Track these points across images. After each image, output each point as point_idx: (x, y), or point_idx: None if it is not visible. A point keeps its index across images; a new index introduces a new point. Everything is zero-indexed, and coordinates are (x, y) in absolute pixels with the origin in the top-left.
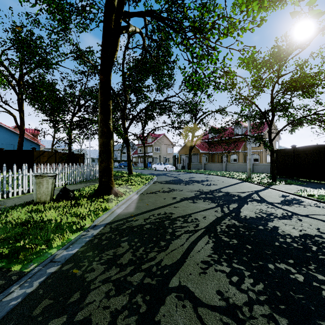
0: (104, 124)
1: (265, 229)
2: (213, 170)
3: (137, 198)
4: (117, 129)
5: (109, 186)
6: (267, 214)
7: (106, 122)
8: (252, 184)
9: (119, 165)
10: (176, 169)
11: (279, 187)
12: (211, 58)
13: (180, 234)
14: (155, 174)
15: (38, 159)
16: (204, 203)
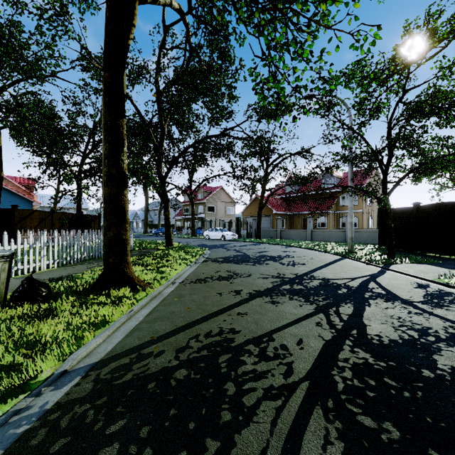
0: (111, 161)
1: (440, 380)
2: (293, 239)
3: (173, 292)
4: (147, 176)
5: (123, 272)
6: (418, 330)
7: (115, 156)
8: (358, 262)
9: (155, 232)
10: (239, 238)
11: (404, 268)
12: (302, 45)
13: (253, 403)
14: (207, 246)
15: (23, 223)
16: (292, 303)
